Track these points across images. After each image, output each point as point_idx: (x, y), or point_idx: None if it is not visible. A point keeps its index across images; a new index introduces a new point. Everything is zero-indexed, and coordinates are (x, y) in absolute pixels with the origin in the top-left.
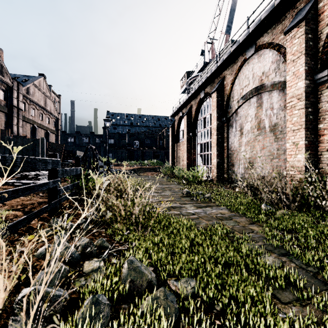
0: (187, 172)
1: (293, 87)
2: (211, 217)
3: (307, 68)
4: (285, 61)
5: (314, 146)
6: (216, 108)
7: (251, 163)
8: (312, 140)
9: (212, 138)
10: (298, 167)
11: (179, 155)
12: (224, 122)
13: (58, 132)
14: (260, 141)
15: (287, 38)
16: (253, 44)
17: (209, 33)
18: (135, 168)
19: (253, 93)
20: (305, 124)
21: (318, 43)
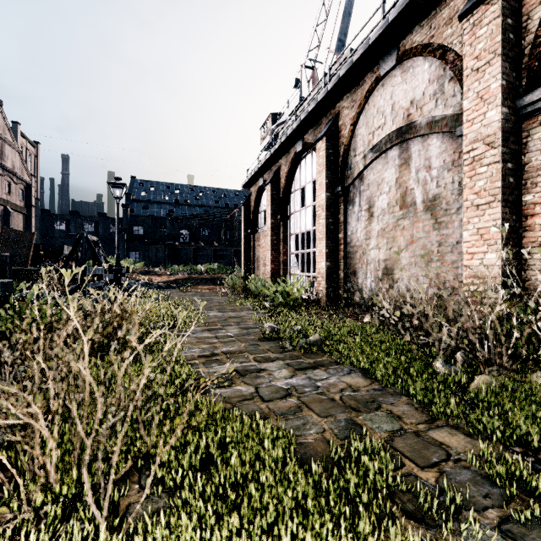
0: (273, 287)
1: (477, 121)
2: (330, 401)
3: (506, 83)
4: (456, 77)
5: (516, 236)
6: (324, 169)
7: (389, 269)
8: (514, 224)
9: (318, 223)
10: (486, 277)
11: (257, 255)
12: (339, 194)
13: (31, 211)
14: (406, 229)
15: (464, 27)
16: (394, 49)
17: (308, 51)
18: (178, 278)
19: (394, 139)
20: (502, 193)
21: (522, 38)
